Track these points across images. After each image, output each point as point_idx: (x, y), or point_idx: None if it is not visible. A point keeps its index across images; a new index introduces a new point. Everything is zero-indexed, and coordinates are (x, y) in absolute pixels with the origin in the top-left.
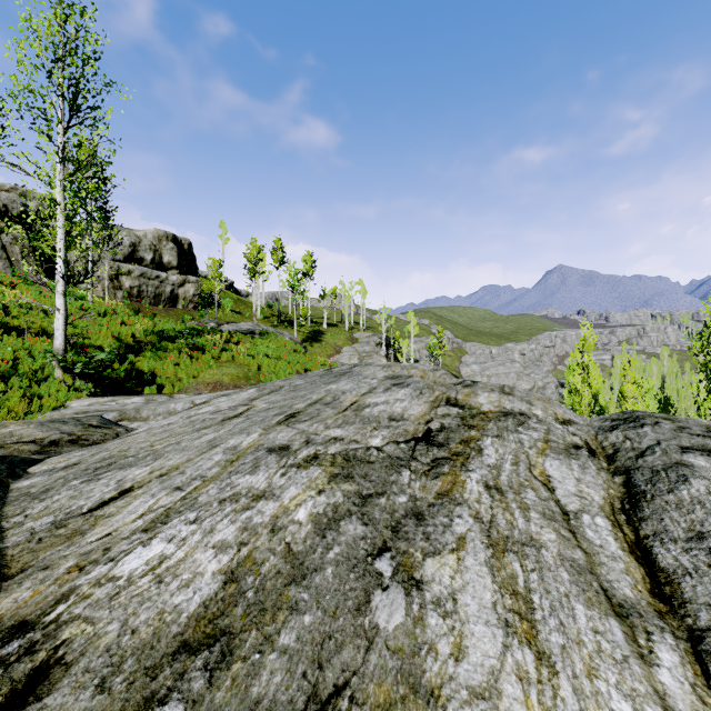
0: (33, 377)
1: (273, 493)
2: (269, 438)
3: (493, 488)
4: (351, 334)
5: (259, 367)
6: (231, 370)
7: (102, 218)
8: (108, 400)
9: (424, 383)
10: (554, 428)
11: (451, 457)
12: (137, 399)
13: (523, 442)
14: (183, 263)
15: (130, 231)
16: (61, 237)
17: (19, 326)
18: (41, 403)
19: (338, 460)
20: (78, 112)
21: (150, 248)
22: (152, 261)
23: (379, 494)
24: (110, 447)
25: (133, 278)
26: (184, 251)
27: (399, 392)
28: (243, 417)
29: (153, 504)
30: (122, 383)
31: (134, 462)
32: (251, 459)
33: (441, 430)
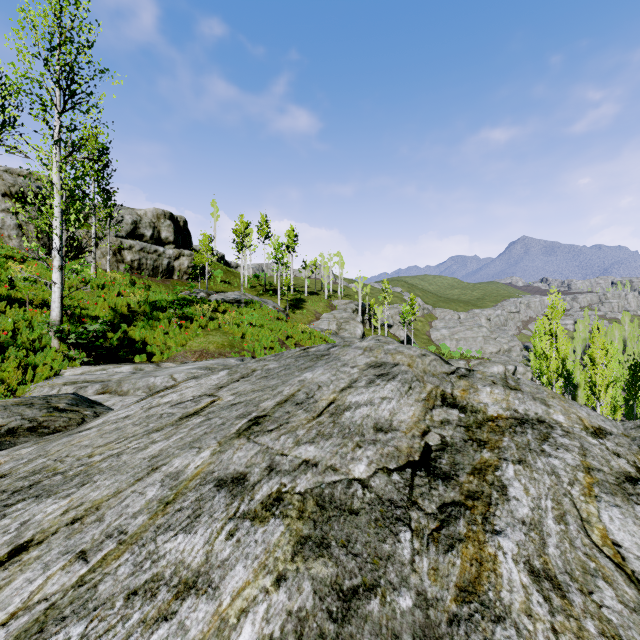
0: (31, 346)
1: (210, 579)
2: (222, 460)
3: (544, 576)
4: (330, 302)
5: (243, 335)
6: (217, 338)
7: (104, 198)
8: (99, 369)
9: (413, 374)
10: (589, 444)
11: (465, 501)
12: (126, 368)
13: (558, 473)
14: (179, 239)
15: (132, 210)
16: (58, 215)
17: (22, 298)
18: (36, 372)
19: (308, 506)
20: (71, 97)
21: (150, 225)
22: (152, 237)
23: (368, 589)
24: (52, 449)
25: (134, 252)
26: (180, 228)
27: (384, 387)
28: (203, 415)
29: (36, 591)
30: (115, 352)
31: (57, 487)
32: (192, 500)
33: (443, 448)
